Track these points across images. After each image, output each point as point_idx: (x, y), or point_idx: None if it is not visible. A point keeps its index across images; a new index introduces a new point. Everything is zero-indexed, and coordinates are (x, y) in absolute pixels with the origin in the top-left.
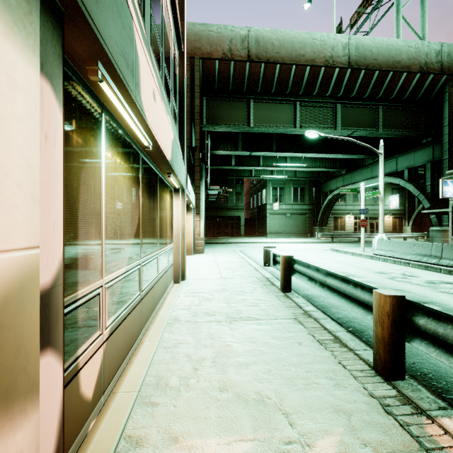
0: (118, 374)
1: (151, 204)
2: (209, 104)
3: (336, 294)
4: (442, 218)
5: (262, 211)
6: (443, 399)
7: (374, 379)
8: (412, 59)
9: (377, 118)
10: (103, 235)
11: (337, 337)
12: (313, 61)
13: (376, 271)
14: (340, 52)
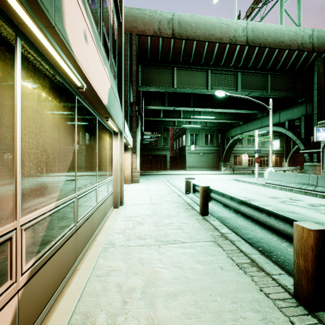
0: (44, 313)
1: (89, 143)
2: (143, 70)
3: (249, 220)
4: (312, 156)
5: (183, 151)
6: None
7: (298, 309)
8: (292, 40)
9: (266, 83)
10: (18, 172)
11: (253, 260)
12: (220, 40)
13: (269, 196)
14: (240, 33)
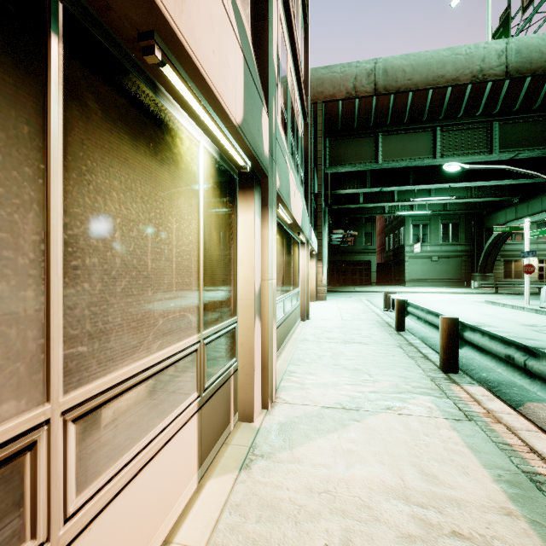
0: (277, 354)
1: (288, 258)
2: (332, 145)
3: (432, 327)
4: None
5: (400, 254)
6: (490, 391)
7: (437, 372)
8: None
9: None
10: None
11: (426, 356)
12: (455, 81)
13: (524, 324)
14: (493, 63)
